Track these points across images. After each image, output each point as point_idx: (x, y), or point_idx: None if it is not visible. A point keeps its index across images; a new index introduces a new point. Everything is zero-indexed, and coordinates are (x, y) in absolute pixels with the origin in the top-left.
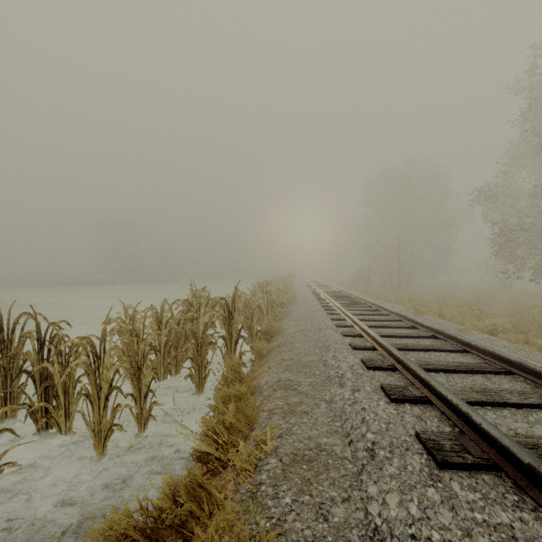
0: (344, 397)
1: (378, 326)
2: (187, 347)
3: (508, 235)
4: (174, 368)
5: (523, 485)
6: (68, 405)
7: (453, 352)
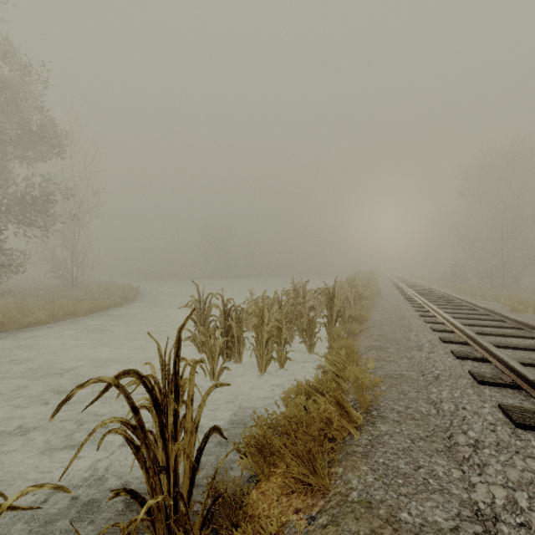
0: (421, 356)
1: (462, 317)
2: (303, 321)
3: None
4: (291, 336)
5: (529, 391)
6: (239, 347)
7: (531, 339)
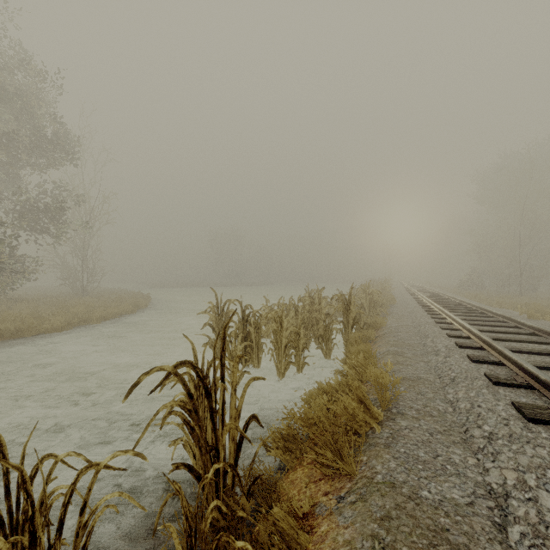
0: (438, 360)
1: (478, 324)
2: (319, 327)
3: None
4: (307, 342)
5: (541, 391)
6: (257, 352)
7: (547, 345)
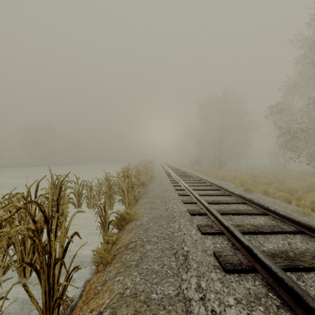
0: None
1: (231, 213)
2: None
3: (292, 134)
4: None
5: None
6: None
7: None
